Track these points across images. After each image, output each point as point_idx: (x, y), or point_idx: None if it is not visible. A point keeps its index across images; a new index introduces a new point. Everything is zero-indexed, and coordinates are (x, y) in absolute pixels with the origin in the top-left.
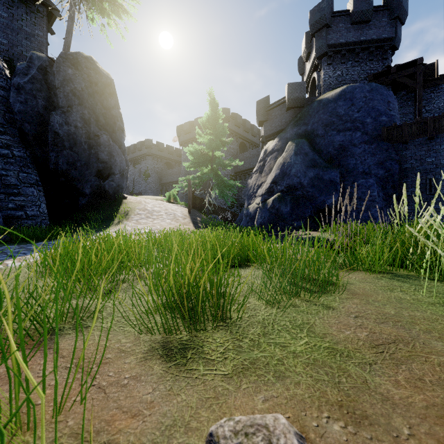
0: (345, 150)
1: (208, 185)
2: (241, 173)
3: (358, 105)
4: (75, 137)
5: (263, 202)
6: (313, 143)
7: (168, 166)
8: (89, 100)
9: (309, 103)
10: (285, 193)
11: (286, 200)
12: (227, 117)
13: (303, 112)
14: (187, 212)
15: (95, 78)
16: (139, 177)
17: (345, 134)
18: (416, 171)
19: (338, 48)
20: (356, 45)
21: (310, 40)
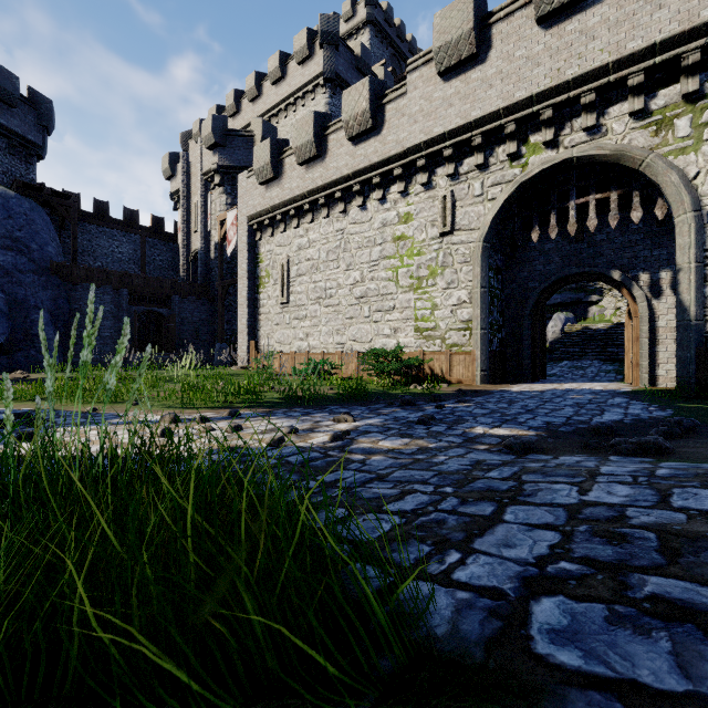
0: (9, 275)
1: None
2: None
3: (19, 221)
4: None
5: None
6: None
7: None
8: None
9: None
10: None
11: None
12: None
13: None
14: None
15: None
16: None
17: (7, 254)
18: (85, 313)
19: None
20: None
21: None
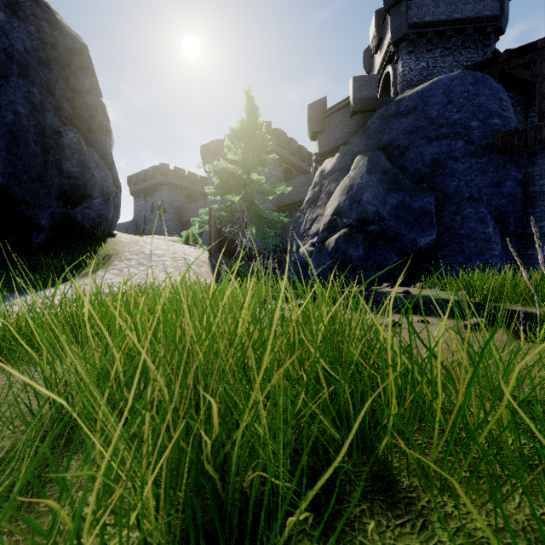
0: (441, 167)
1: (241, 220)
2: (286, 208)
3: (457, 102)
4: (16, 130)
5: (320, 242)
6: (393, 157)
7: (191, 199)
8: (42, 72)
9: (383, 106)
10: (355, 228)
11: (356, 240)
12: (268, 133)
13: (375, 116)
14: (207, 257)
15: (51, 35)
16: (151, 214)
17: (441, 144)
18: None
19: (423, 29)
20: (448, 25)
21: (382, 21)
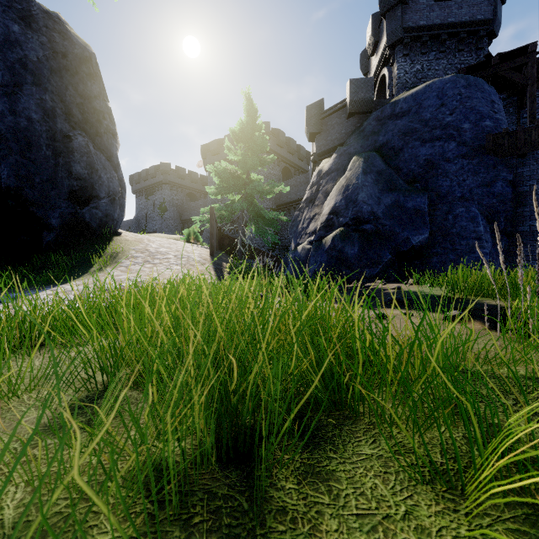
0: (434, 168)
1: (241, 219)
2: (285, 207)
3: (450, 105)
4: (29, 135)
5: (318, 241)
6: (388, 158)
7: (192, 198)
8: (53, 80)
9: (379, 107)
10: (350, 227)
11: (352, 238)
12: (267, 133)
13: (371, 118)
14: (209, 255)
15: (62, 45)
16: (153, 212)
17: (434, 146)
18: (538, 197)
19: (418, 32)
20: (442, 29)
21: (378, 25)
